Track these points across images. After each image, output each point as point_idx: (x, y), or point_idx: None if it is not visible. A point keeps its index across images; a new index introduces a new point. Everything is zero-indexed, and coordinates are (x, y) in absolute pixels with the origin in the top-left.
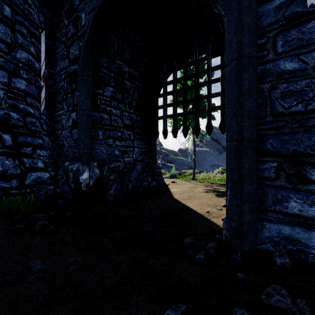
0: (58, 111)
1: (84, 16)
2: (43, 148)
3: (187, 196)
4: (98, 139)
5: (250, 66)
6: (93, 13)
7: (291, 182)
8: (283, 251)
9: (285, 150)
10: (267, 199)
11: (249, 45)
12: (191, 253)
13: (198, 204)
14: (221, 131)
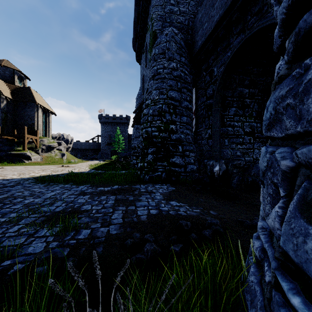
0: (199, 129)
1: (216, 70)
2: (192, 152)
3: None
4: (225, 145)
5: None
6: (222, 70)
7: None
8: None
9: None
10: None
11: None
12: None
13: None
14: None
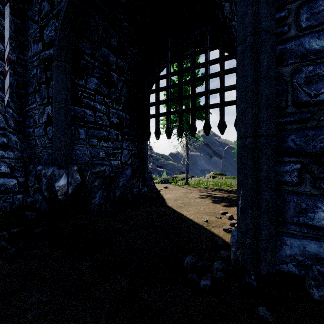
0: (29, 105)
1: None
2: (8, 148)
3: (181, 203)
4: (79, 138)
5: (269, 44)
6: None
7: (318, 187)
8: (319, 279)
9: (311, 148)
10: (288, 209)
11: (267, 17)
12: (194, 277)
13: (194, 212)
14: (220, 131)
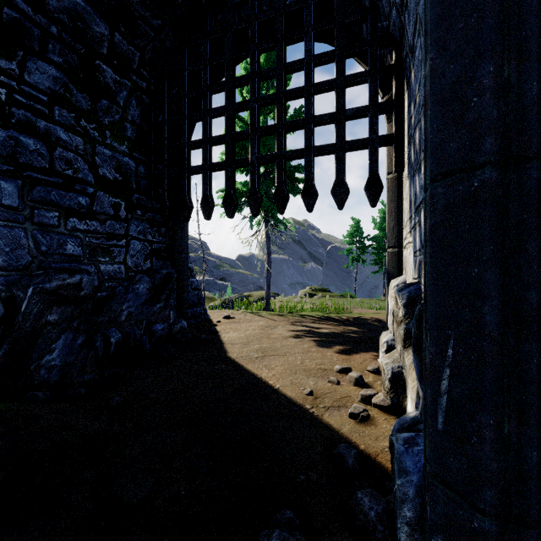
0: None
1: None
2: None
3: (258, 350)
4: (1, 206)
5: None
6: None
7: None
8: None
9: None
10: None
11: None
12: None
13: (284, 371)
14: (337, 202)
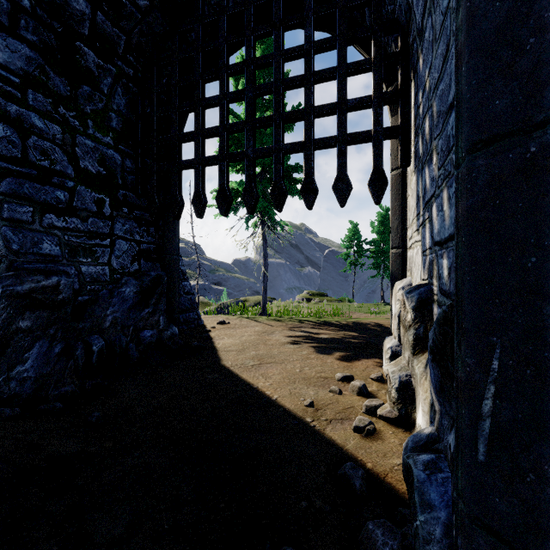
0: None
1: None
2: None
3: (254, 358)
4: None
5: None
6: None
7: None
8: None
9: None
10: None
11: None
12: None
13: (282, 380)
14: (339, 199)
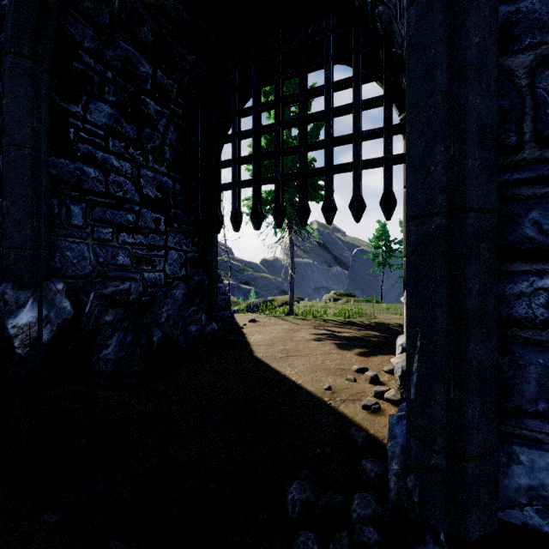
0: None
1: None
2: None
3: (282, 351)
4: (71, 225)
5: None
6: None
7: None
8: None
9: None
10: (524, 381)
11: None
12: (310, 543)
13: (305, 369)
14: (354, 216)
